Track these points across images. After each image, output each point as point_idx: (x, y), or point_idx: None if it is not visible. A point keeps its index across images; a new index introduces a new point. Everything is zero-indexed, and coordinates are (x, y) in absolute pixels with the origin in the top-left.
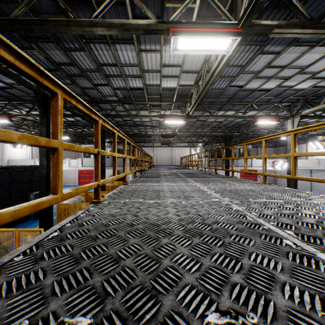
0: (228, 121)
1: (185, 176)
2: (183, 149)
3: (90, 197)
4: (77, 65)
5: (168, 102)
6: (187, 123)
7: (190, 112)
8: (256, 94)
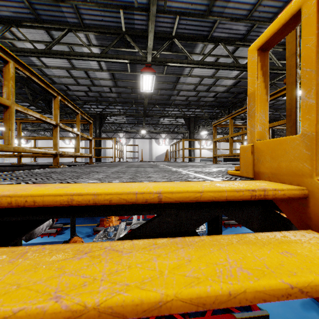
0: None
1: None
2: None
3: None
4: (281, 100)
5: None
6: None
7: None
8: None
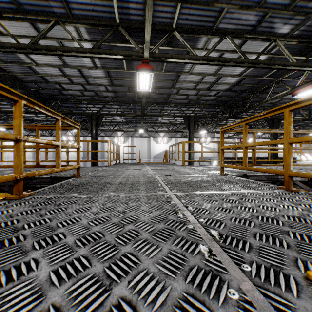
0: None
1: None
2: None
3: None
4: (286, 98)
5: None
6: None
7: None
8: None
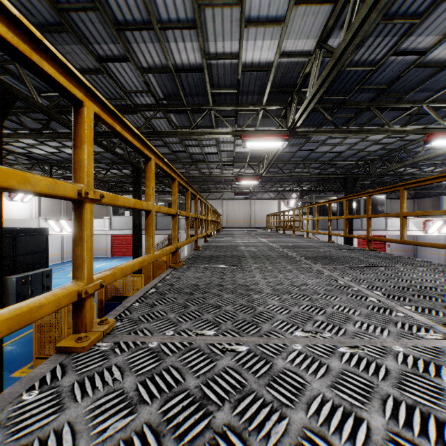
0: (353, 151)
1: (312, 263)
2: (268, 203)
3: (113, 284)
4: None
5: (252, 106)
6: (280, 156)
7: (300, 120)
8: (441, 79)
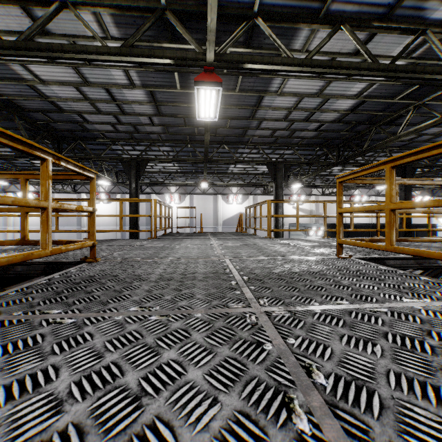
0: None
1: None
2: None
3: None
4: (425, 133)
5: None
6: None
7: None
8: None
